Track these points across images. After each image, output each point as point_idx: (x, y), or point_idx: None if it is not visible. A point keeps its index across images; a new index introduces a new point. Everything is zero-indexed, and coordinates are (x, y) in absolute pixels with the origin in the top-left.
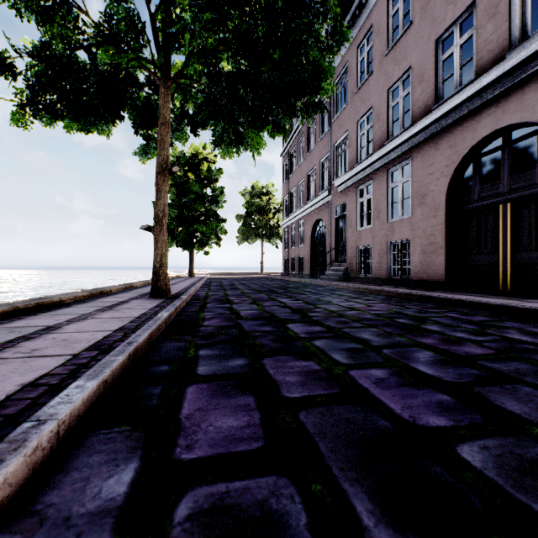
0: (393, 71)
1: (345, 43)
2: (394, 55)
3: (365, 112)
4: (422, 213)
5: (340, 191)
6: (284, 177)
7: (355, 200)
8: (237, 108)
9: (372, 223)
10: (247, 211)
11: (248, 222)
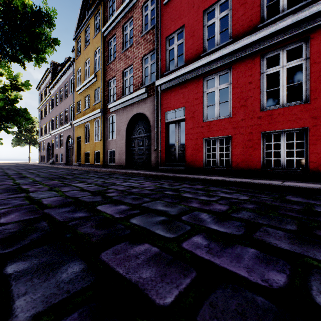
0: (61, 109)
1: (53, 89)
2: (61, 106)
3: (57, 115)
4: (64, 147)
5: (53, 135)
6: (39, 119)
7: (55, 139)
8: (3, 126)
9: (58, 147)
10: (19, 130)
11: (19, 135)
